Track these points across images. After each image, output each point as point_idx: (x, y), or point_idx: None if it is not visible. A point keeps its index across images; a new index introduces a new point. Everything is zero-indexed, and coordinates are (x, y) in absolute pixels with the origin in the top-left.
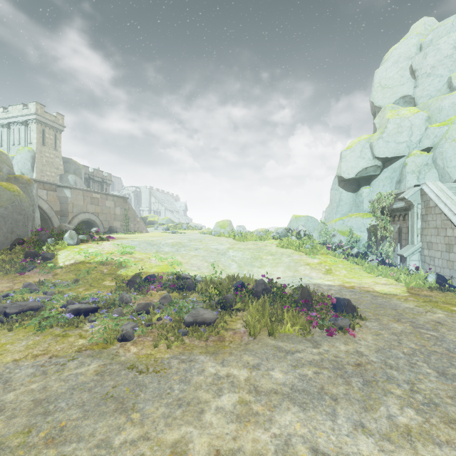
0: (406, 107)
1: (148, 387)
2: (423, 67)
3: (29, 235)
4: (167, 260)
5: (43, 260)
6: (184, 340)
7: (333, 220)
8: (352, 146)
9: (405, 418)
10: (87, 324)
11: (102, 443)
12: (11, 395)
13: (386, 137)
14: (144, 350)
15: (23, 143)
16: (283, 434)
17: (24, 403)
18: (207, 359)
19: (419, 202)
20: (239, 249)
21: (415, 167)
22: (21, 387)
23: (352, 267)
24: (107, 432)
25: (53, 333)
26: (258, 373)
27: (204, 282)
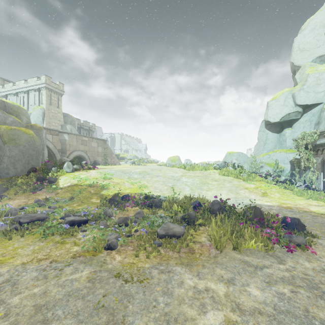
0: (322, 64)
1: (135, 298)
2: None
3: (40, 165)
4: (137, 184)
5: (48, 183)
6: (160, 251)
7: (260, 155)
8: (277, 97)
9: None
10: (80, 233)
11: None
12: (16, 298)
13: (306, 88)
14: (127, 259)
15: (37, 103)
16: None
17: (26, 308)
18: (183, 270)
19: None
20: (190, 176)
21: None
22: (25, 291)
23: (283, 191)
24: None
25: (53, 240)
26: (235, 289)
27: (167, 201)
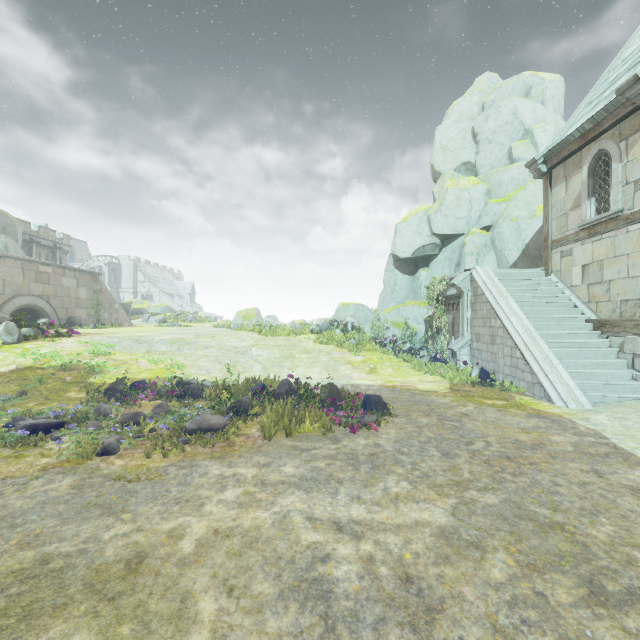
0: (468, 175)
1: (140, 493)
2: (485, 131)
3: None
4: (164, 362)
5: None
6: (184, 448)
7: (387, 309)
8: (408, 218)
9: (398, 488)
10: (50, 442)
11: (89, 539)
12: None
13: (445, 210)
14: (133, 462)
15: None
16: (283, 511)
17: None
18: (212, 463)
19: (469, 289)
20: (266, 347)
21: (474, 247)
22: None
23: (400, 365)
24: (94, 531)
25: None
26: (268, 470)
27: (214, 387)
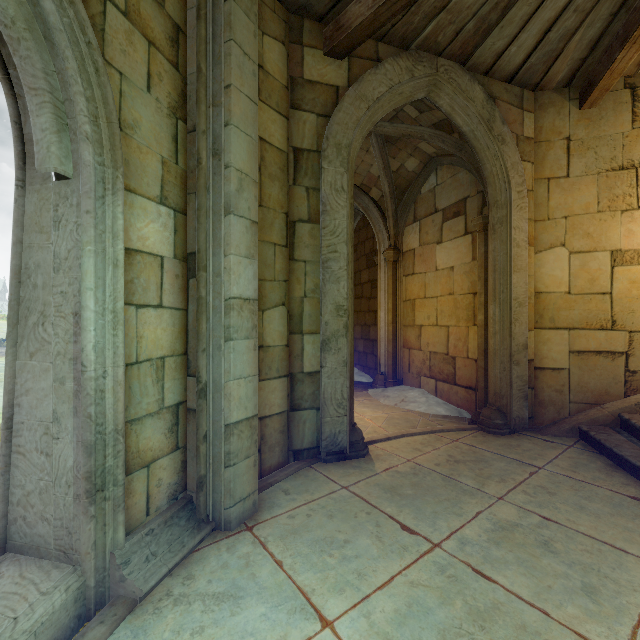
0: None
1: None
2: None
3: None
4: None
5: None
6: None
7: None
8: None
9: None
10: None
11: None
12: None
13: None
14: None
15: None
16: None
17: None
18: None
19: None
20: None
21: None
22: None
23: None
24: None
25: None
26: None
27: None
